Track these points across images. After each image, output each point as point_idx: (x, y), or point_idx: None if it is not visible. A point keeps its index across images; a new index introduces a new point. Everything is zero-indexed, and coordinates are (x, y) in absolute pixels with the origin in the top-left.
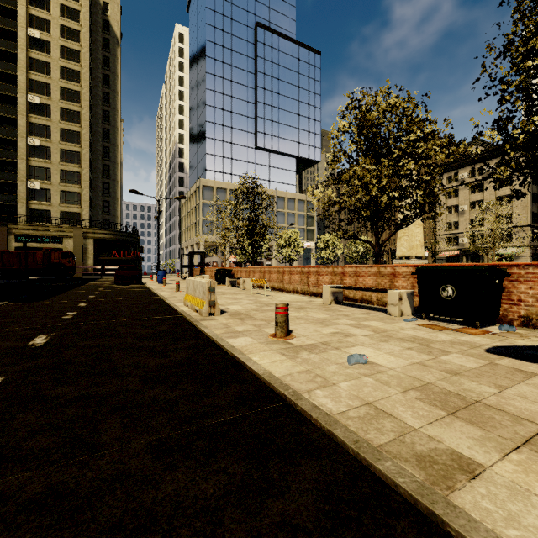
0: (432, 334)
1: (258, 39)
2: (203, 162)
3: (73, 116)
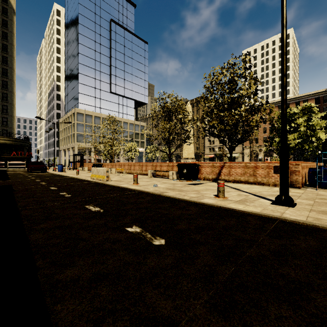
0: (178, 182)
1: (112, 29)
2: (77, 98)
3: None
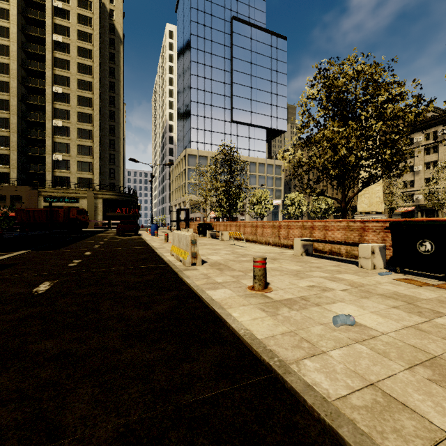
0: (413, 290)
1: (233, 30)
2: (188, 135)
3: (87, 102)
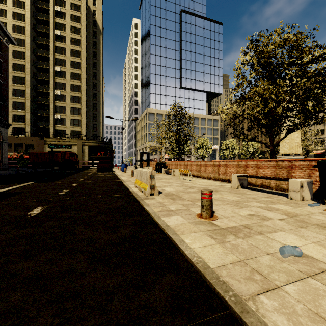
0: None
1: (182, 20)
2: (149, 98)
3: (77, 76)
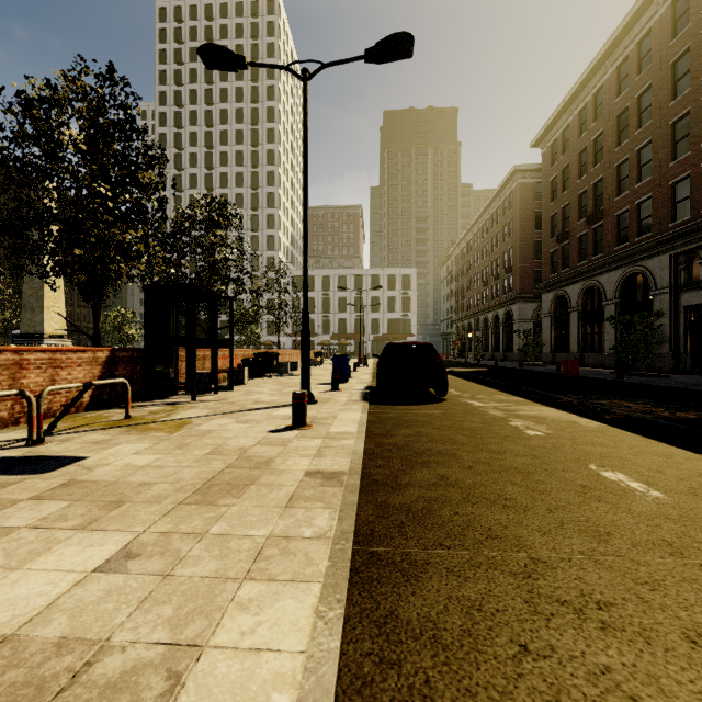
0: None
1: None
2: None
3: None
